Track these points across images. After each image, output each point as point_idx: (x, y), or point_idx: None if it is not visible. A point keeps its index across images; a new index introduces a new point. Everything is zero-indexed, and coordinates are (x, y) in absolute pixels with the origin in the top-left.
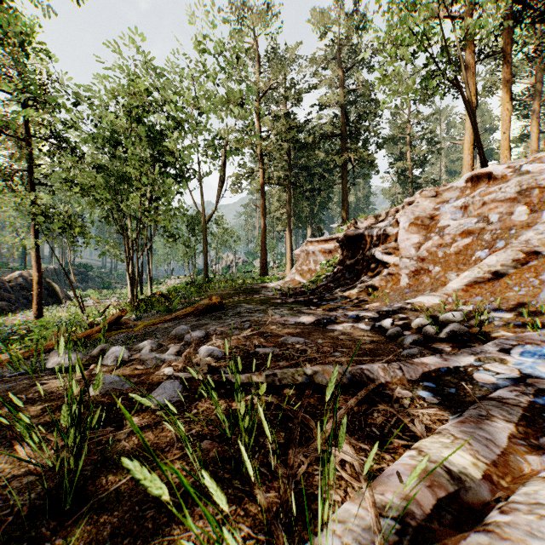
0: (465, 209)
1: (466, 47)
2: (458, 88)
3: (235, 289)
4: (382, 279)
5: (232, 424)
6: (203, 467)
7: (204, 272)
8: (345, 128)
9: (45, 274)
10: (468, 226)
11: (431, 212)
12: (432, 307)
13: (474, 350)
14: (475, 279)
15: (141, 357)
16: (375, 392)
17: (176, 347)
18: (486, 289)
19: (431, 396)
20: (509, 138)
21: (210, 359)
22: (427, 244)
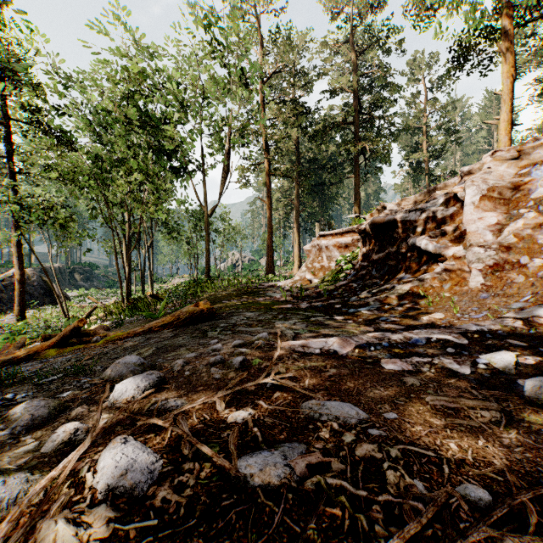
0: None
1: (502, 11)
2: None
3: (237, 289)
4: (435, 278)
5: None
6: None
7: (206, 270)
8: (357, 115)
9: (49, 273)
10: None
11: (514, 179)
12: None
13: None
14: None
15: None
16: None
17: (67, 431)
18: None
19: None
20: None
21: (100, 520)
22: (515, 225)
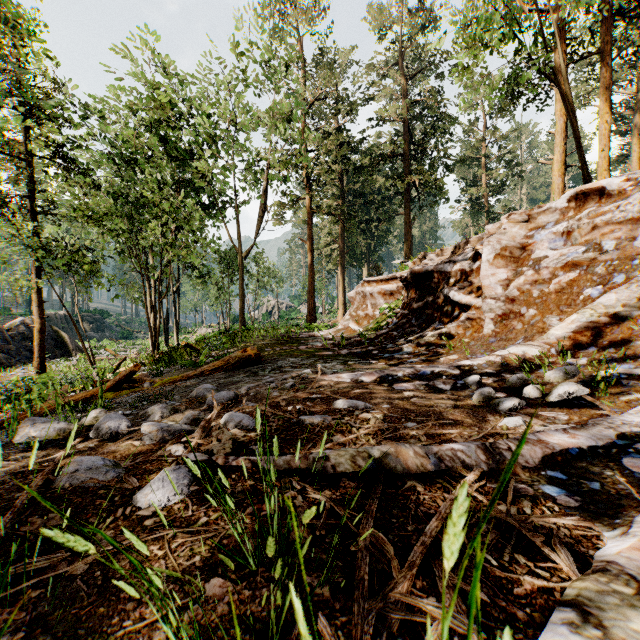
0: (568, 235)
1: (555, 46)
2: (556, 85)
3: (277, 338)
4: (460, 326)
5: (259, 547)
6: (204, 637)
7: (240, 318)
8: (408, 147)
9: (54, 322)
10: (573, 256)
11: (522, 240)
12: (530, 361)
13: (611, 421)
14: (586, 324)
15: (143, 428)
16: (475, 486)
17: (194, 414)
18: (602, 337)
19: (564, 495)
20: (608, 156)
21: (237, 432)
22: (519, 281)
